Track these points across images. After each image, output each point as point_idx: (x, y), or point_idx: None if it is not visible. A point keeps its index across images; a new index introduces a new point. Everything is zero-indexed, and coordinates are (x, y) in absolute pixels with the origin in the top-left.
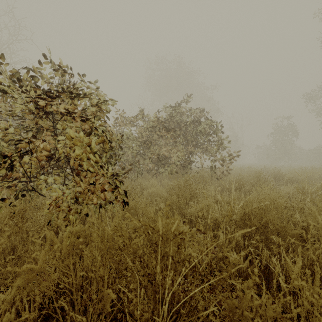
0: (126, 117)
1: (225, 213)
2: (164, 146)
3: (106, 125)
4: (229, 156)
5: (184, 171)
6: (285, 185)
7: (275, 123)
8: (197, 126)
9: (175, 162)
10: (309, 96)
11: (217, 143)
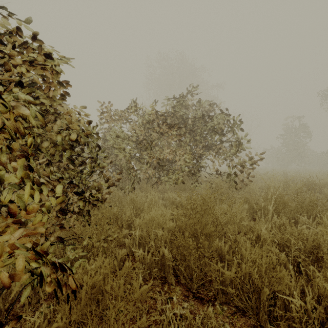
0: (118, 110)
1: None
2: (167, 147)
3: (67, 106)
4: (250, 160)
5: (193, 179)
6: None
7: (287, 124)
8: (209, 122)
9: (182, 168)
10: (325, 94)
11: (235, 143)
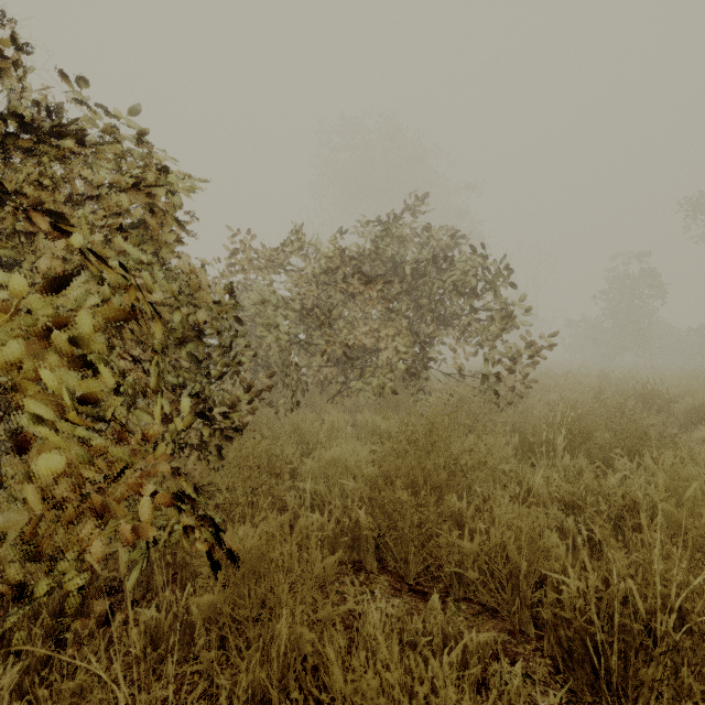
0: (263, 248)
1: (616, 592)
2: (362, 322)
3: (185, 256)
4: (529, 348)
5: (413, 387)
6: (696, 431)
7: (614, 268)
8: (446, 271)
9: (392, 365)
10: (694, 206)
11: (499, 313)
